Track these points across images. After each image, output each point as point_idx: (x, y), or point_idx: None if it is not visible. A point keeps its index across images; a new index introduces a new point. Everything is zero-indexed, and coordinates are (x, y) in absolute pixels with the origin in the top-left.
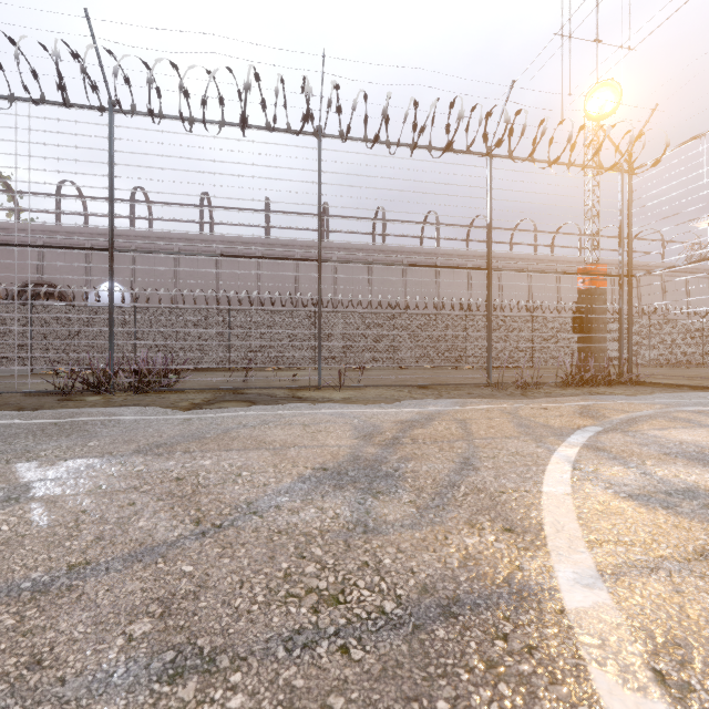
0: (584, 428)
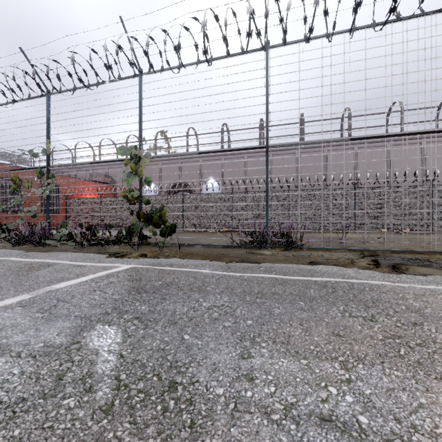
0: None
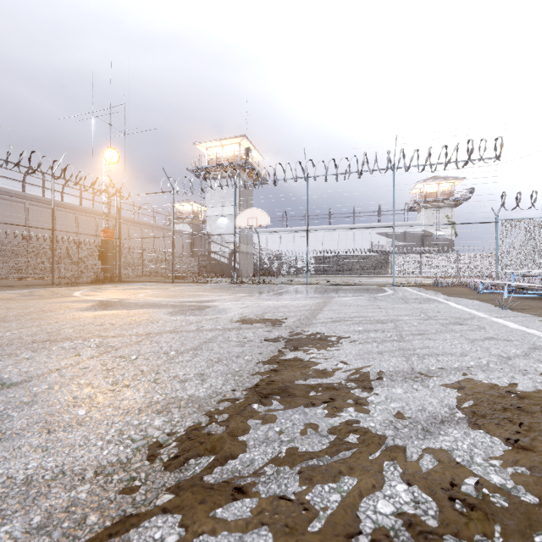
0: (89, 289)
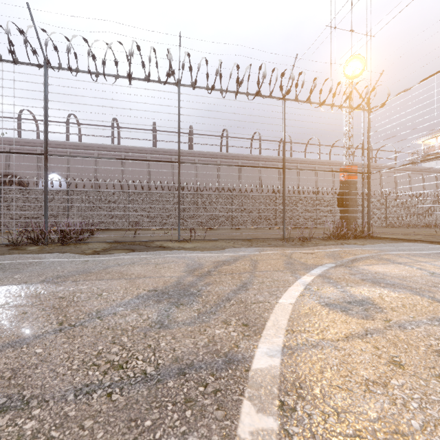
0: (324, 264)
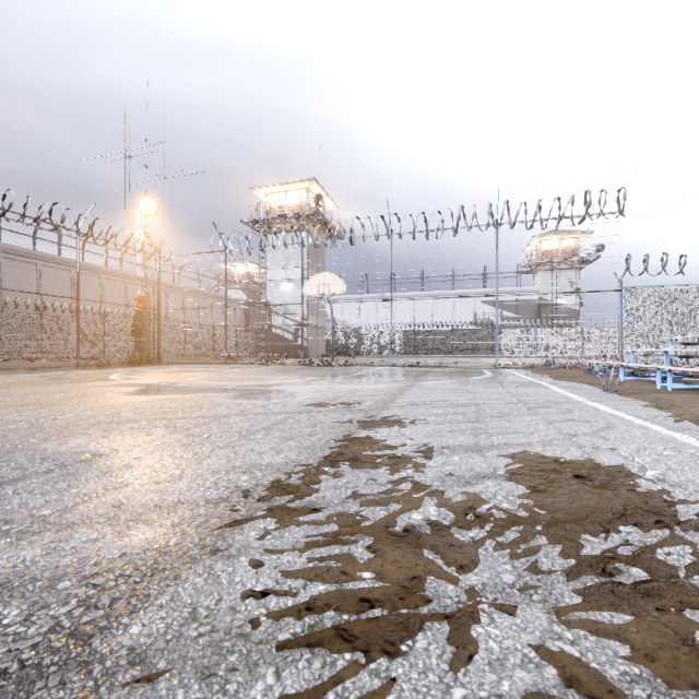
0: (125, 372)
